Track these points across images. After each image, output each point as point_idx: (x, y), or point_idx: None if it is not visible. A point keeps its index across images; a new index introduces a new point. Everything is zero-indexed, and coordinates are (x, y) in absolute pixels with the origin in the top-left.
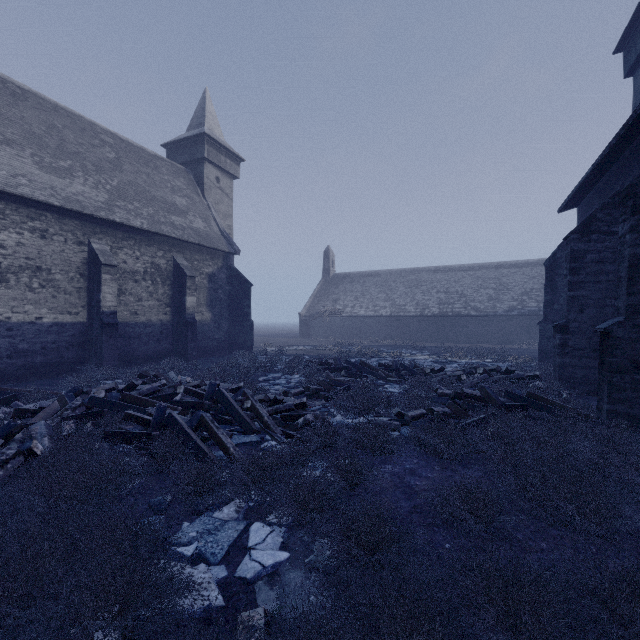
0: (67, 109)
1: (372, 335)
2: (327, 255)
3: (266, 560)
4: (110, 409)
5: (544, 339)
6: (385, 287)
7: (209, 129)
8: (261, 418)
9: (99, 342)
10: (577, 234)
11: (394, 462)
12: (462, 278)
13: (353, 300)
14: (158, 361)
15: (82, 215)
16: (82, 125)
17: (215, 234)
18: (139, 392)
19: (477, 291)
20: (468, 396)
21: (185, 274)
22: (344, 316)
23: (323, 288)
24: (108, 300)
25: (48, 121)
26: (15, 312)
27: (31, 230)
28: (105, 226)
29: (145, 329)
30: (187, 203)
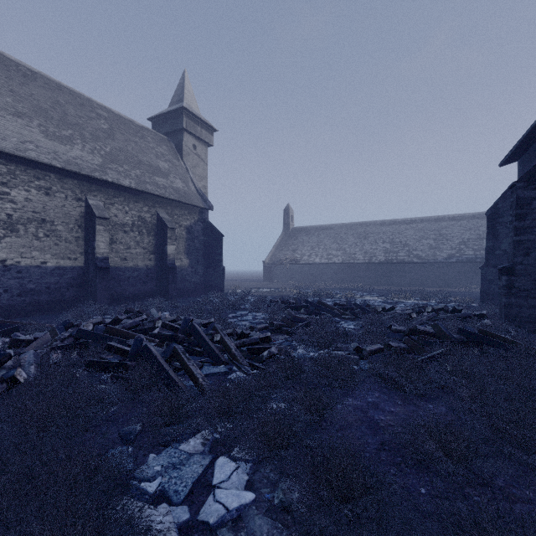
0: (69, 88)
1: (326, 280)
2: (287, 212)
3: (230, 502)
4: (95, 340)
5: (486, 282)
6: (337, 238)
7: (187, 104)
8: (229, 350)
9: (94, 283)
10: (523, 182)
11: (357, 395)
12: (405, 230)
13: (309, 250)
14: (144, 300)
15: (80, 175)
16: (81, 101)
17: (192, 193)
18: (123, 326)
19: (419, 241)
20: (422, 332)
21: (166, 226)
22: (302, 263)
23: (284, 240)
24: (101, 247)
25: (53, 98)
26: (24, 257)
27: (37, 188)
28: (99, 185)
29: (133, 273)
30: (169, 166)
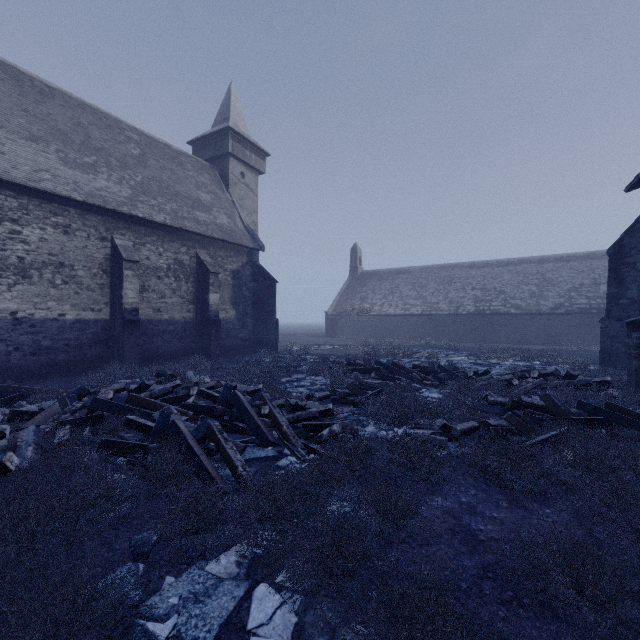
0: (93, 106)
1: (402, 335)
2: (354, 252)
3: None
4: (113, 413)
5: (607, 339)
6: (416, 284)
7: (234, 124)
8: (279, 427)
9: (121, 339)
10: None
11: (446, 494)
12: (500, 274)
13: (382, 298)
14: (181, 359)
15: (105, 210)
16: (108, 122)
17: (239, 230)
18: (150, 393)
19: (518, 287)
20: (529, 406)
21: (208, 270)
22: (372, 315)
23: (350, 286)
24: (130, 297)
25: (74, 118)
26: (38, 308)
27: (54, 225)
28: (128, 221)
29: (168, 327)
30: (211, 199)
